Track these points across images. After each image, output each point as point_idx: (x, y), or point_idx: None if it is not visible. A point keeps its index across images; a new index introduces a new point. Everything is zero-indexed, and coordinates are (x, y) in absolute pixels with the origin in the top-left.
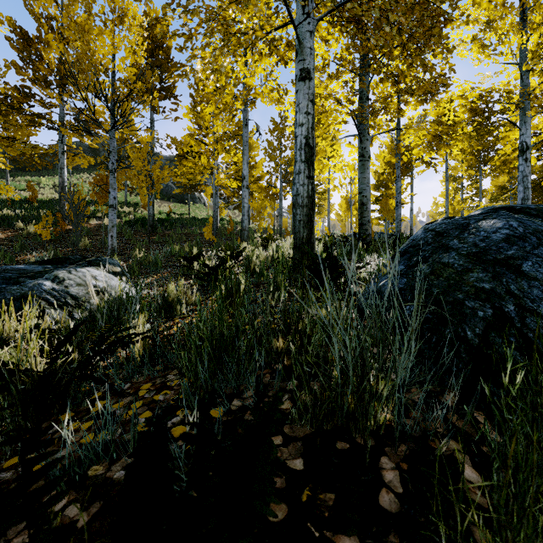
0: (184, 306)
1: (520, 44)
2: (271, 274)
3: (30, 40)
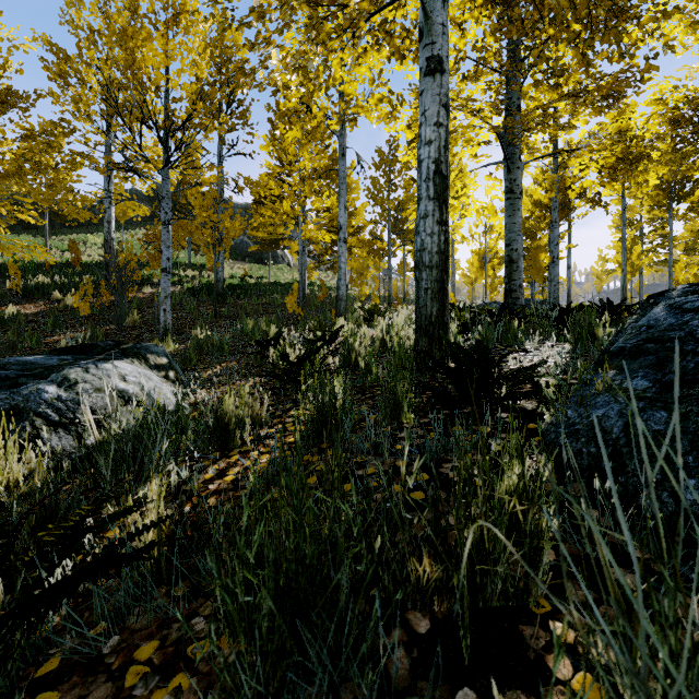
0: (248, 430)
1: None
2: (382, 369)
3: (70, 60)
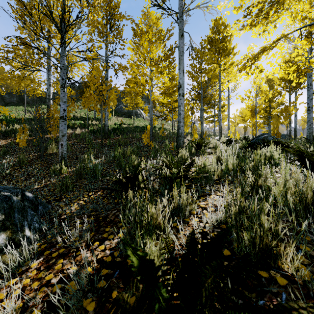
0: None
1: None
2: None
3: None
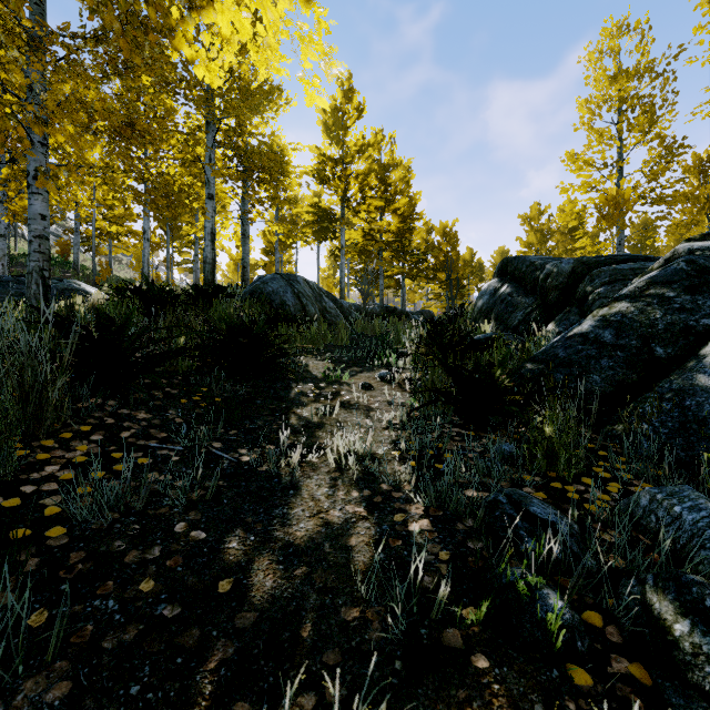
0: None
1: (336, 187)
2: None
3: None
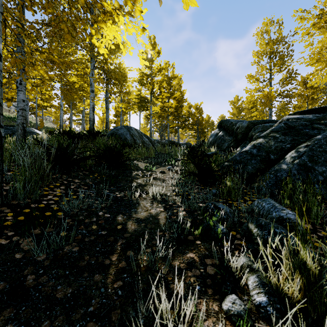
0: None
1: (148, 87)
2: None
3: None
